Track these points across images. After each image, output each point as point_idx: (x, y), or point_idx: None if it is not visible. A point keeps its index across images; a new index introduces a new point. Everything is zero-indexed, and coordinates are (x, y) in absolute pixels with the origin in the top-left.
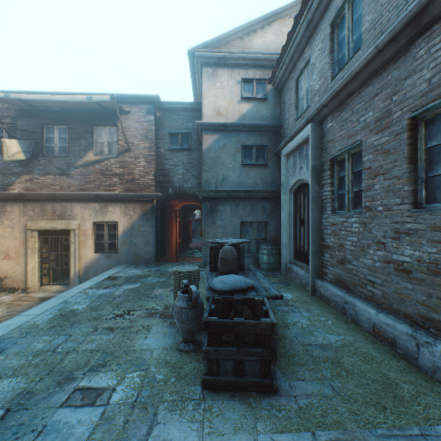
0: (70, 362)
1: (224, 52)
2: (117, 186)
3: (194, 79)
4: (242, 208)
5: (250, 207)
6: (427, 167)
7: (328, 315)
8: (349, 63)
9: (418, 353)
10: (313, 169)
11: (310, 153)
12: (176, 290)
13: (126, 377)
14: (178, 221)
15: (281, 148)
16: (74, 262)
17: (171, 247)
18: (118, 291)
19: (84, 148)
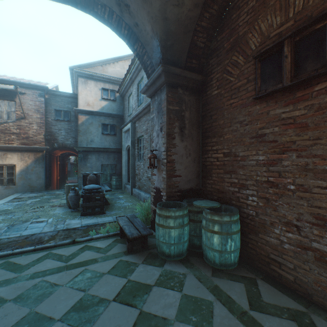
0: (24, 218)
1: (92, 72)
2: (15, 141)
3: (73, 79)
4: (103, 157)
5: (107, 156)
6: None
7: (133, 199)
8: (141, 105)
9: None
10: (132, 142)
11: (130, 135)
12: (67, 193)
13: (51, 218)
14: (58, 164)
15: (123, 127)
16: None
17: (54, 182)
18: (28, 202)
19: None
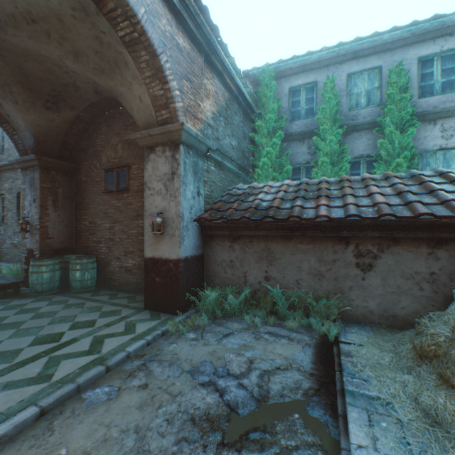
0: None
1: None
2: None
3: None
4: None
5: None
6: None
7: None
8: (1, 156)
9: None
10: None
11: None
12: None
13: None
14: None
15: None
16: None
17: None
18: None
19: None
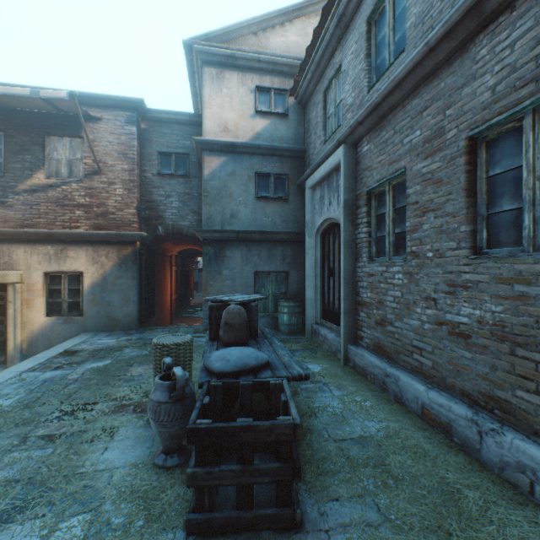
0: None
1: (233, 49)
2: (82, 222)
3: (194, 83)
4: (257, 254)
5: (267, 252)
6: (489, 202)
7: (365, 393)
8: (391, 69)
9: (481, 443)
10: (345, 204)
11: (342, 183)
12: (156, 371)
13: (58, 530)
14: (173, 271)
15: (306, 178)
16: (13, 330)
17: (163, 306)
18: (76, 372)
19: (30, 166)
